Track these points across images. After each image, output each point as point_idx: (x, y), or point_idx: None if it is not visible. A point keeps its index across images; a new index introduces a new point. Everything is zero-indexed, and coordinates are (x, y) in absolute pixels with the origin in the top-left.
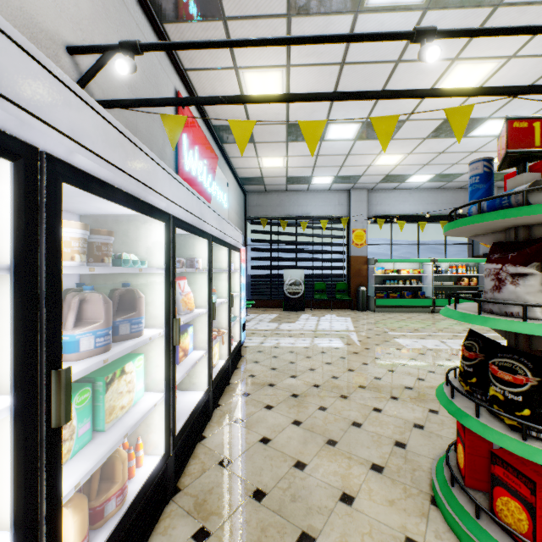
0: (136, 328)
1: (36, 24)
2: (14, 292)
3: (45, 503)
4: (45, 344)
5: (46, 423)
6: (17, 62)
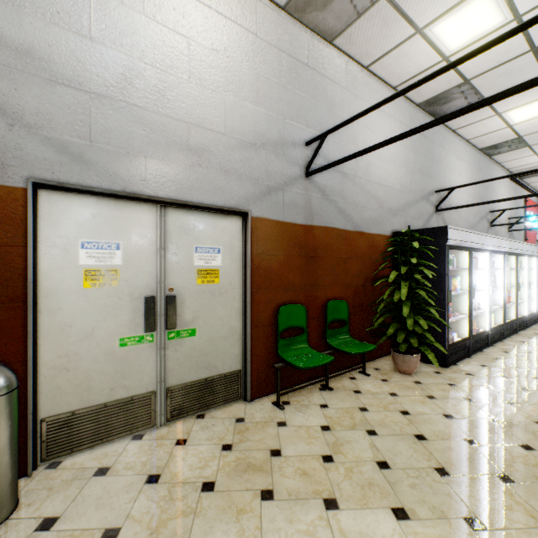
0: (537, 280)
1: (505, 219)
2: (535, 271)
3: (536, 295)
4: (536, 277)
5: (536, 286)
6: (536, 248)
